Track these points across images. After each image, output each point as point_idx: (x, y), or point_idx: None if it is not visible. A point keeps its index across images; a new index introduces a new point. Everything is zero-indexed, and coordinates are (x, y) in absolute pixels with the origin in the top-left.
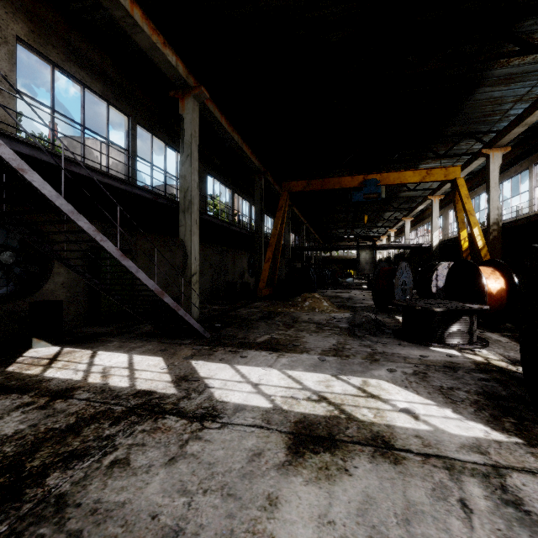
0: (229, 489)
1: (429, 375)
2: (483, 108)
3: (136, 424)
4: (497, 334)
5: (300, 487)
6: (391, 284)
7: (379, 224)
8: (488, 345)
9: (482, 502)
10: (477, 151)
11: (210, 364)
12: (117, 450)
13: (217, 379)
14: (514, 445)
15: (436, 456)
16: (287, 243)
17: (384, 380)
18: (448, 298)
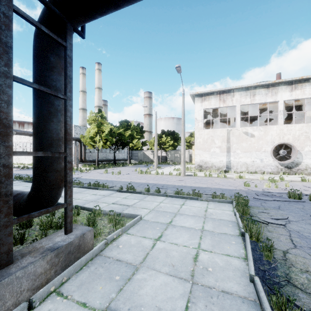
0: None
1: None
2: None
3: None
4: None
5: None
6: None
7: None
8: None
9: None
10: None
11: None
12: None
13: None
14: None
15: None
16: None
17: None
18: None
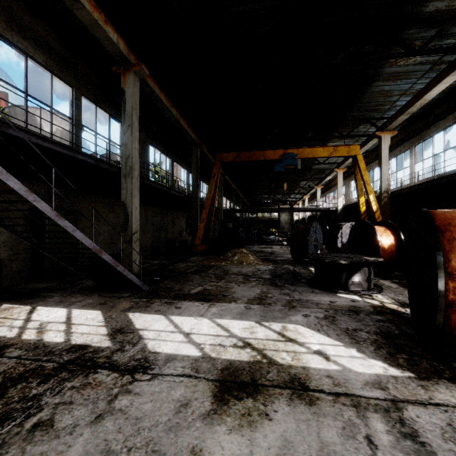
0: (153, 445)
1: (337, 318)
2: (377, 99)
3: (66, 380)
4: (388, 281)
5: (224, 436)
6: (305, 241)
7: (296, 191)
8: (382, 290)
9: (385, 437)
10: (372, 133)
11: (146, 316)
12: (41, 411)
13: (151, 330)
14: (408, 379)
15: (345, 395)
16: (220, 206)
17: (300, 324)
18: (350, 252)
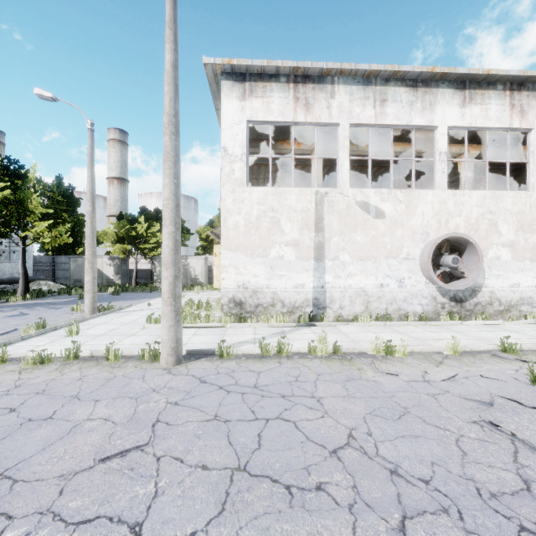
0: None
1: None
2: None
3: None
4: None
5: None
6: None
7: None
8: None
9: None
10: None
11: None
12: None
13: None
14: None
15: None
16: None
17: None
18: None
